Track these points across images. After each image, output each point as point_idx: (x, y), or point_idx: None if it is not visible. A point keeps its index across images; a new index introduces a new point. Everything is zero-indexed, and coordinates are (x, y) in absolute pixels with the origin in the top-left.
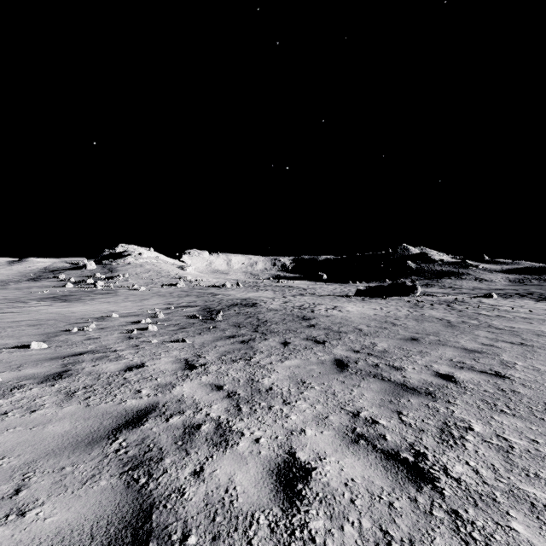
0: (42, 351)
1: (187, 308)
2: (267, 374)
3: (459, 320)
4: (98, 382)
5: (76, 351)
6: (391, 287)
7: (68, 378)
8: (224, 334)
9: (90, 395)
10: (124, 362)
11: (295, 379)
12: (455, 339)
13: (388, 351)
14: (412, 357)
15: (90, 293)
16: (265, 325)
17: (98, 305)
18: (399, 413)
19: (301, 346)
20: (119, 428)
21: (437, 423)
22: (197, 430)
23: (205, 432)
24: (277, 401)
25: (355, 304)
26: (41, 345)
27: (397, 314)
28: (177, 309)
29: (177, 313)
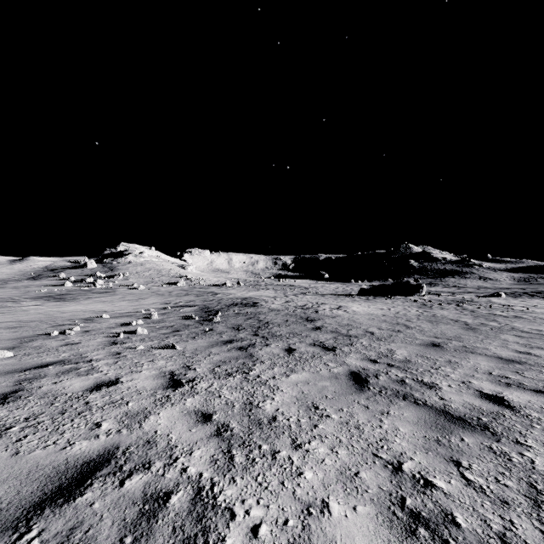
0: (2, 362)
1: (184, 308)
2: (269, 395)
3: (476, 321)
4: (49, 410)
5: (43, 361)
6: (395, 286)
7: (13, 403)
8: (221, 339)
9: (27, 433)
10: (96, 376)
11: (305, 402)
12: (483, 346)
13: (411, 361)
14: (441, 368)
15: (87, 291)
16: (267, 327)
17: (92, 305)
18: (457, 464)
19: (308, 354)
20: (41, 503)
21: (520, 485)
22: (163, 506)
23: (174, 510)
24: (284, 441)
25: (360, 304)
26: (4, 353)
27: (408, 315)
28: (174, 309)
29: (172, 313)
